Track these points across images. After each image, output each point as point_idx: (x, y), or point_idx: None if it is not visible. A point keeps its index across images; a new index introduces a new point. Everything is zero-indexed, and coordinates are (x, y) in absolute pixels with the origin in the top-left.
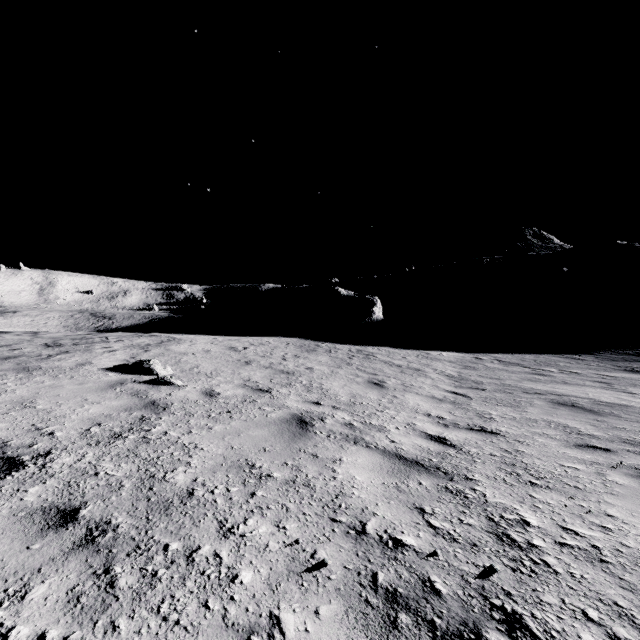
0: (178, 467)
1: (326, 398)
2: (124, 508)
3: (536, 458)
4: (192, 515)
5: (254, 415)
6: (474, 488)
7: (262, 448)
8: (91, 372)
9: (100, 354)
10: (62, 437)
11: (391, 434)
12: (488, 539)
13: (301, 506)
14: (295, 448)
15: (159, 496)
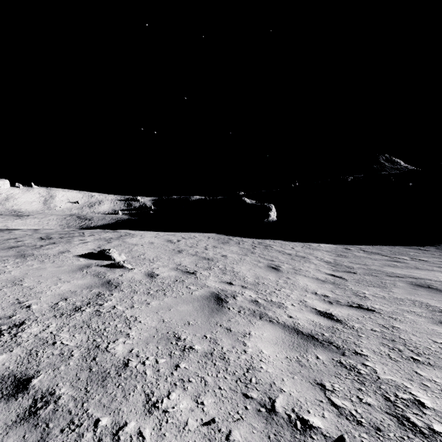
0: (119, 338)
1: (237, 279)
2: (69, 378)
3: (411, 334)
4: (124, 387)
5: (182, 293)
6: (365, 363)
7: (187, 322)
8: (68, 258)
9: (76, 245)
10: (36, 309)
11: (288, 310)
12: (390, 422)
13: (217, 380)
14: (213, 322)
15: (99, 366)
